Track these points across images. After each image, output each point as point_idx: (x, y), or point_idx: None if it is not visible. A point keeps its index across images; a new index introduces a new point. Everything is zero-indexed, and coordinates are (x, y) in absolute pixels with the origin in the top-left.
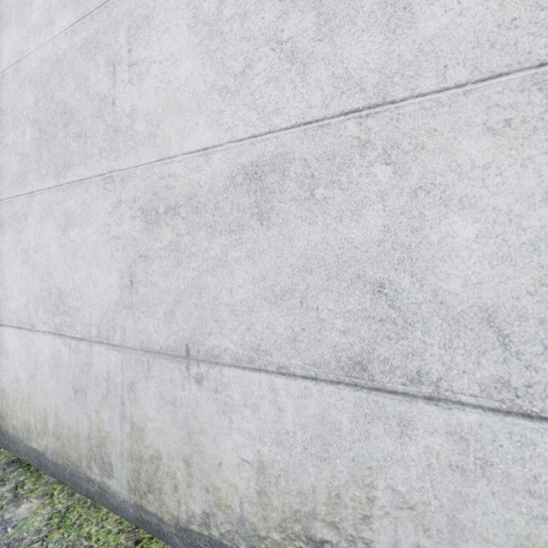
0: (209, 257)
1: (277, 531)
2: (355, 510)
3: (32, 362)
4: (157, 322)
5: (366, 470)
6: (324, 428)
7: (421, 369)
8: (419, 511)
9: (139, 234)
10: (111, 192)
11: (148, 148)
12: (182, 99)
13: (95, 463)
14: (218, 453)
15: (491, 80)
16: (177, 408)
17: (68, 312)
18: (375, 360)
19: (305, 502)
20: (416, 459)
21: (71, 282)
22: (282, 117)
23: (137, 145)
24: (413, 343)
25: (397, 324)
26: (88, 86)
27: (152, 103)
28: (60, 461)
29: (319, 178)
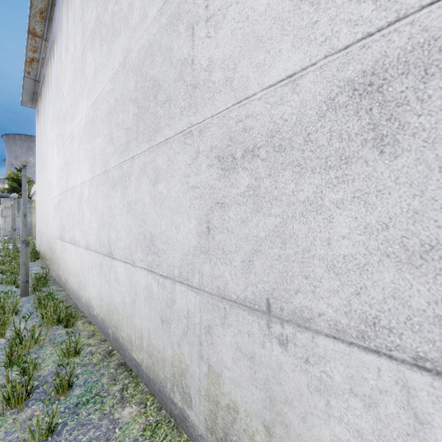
0: (296, 201)
1: None
2: None
3: (133, 290)
4: (233, 270)
5: None
6: None
7: None
8: None
9: (215, 181)
10: (190, 145)
11: (224, 95)
12: (262, 30)
13: (177, 389)
14: (309, 437)
15: None
16: (256, 365)
17: (156, 253)
18: None
19: None
20: None
21: (159, 228)
22: None
23: (213, 94)
24: None
25: None
26: (172, 56)
27: (229, 47)
28: (151, 375)
29: None
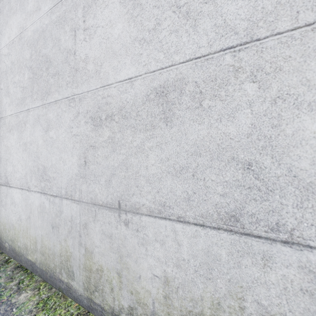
0: (132, 146)
1: None
2: (231, 314)
3: (28, 209)
4: (100, 186)
5: (239, 288)
6: (208, 258)
7: (279, 222)
8: None
9: (89, 132)
10: (73, 107)
11: (95, 80)
12: (116, 48)
13: (64, 271)
14: (138, 270)
15: None
16: (113, 240)
17: (48, 180)
18: (245, 215)
19: (195, 305)
20: (275, 283)
21: (50, 162)
22: (180, 55)
23: (88, 78)
24: (273, 204)
25: (261, 191)
26: (60, 44)
27: (98, 52)
28: (44, 268)
29: (205, 93)
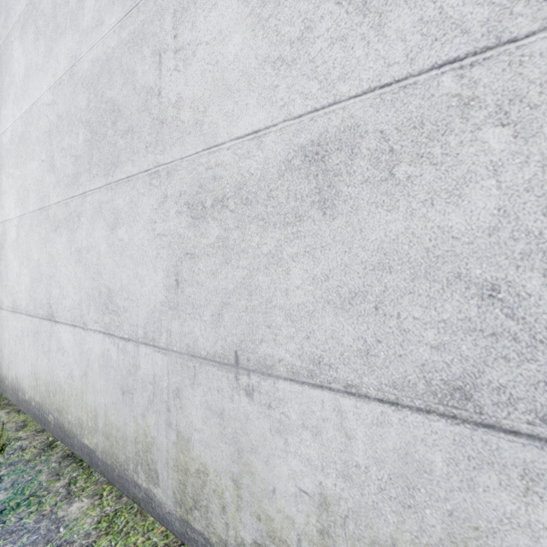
0: (261, 253)
1: None
2: None
3: (84, 360)
4: (203, 325)
5: (471, 530)
6: (407, 467)
7: None
8: None
9: (184, 230)
10: (157, 187)
11: (194, 137)
12: (231, 79)
13: (141, 468)
14: (272, 478)
15: None
16: (225, 420)
17: (116, 312)
18: (484, 387)
19: None
20: None
21: (119, 282)
22: (351, 83)
23: (183, 135)
24: None
25: (520, 341)
26: (135, 80)
27: (199, 88)
28: (109, 461)
29: (401, 152)
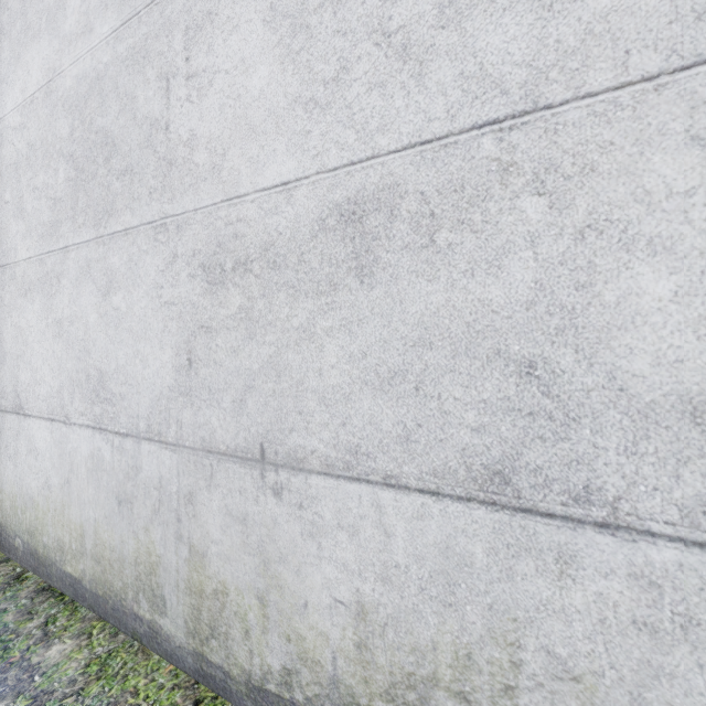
0: (291, 327)
1: (383, 699)
2: (494, 678)
3: (66, 463)
4: (222, 414)
5: (510, 623)
6: (448, 562)
7: (590, 483)
8: (587, 685)
9: (199, 298)
10: (164, 244)
11: (211, 185)
12: (256, 119)
13: (144, 596)
14: (303, 590)
15: (697, 68)
16: (249, 527)
17: (110, 400)
18: (522, 470)
19: (422, 662)
20: (583, 610)
21: (114, 362)
22: (391, 136)
23: (197, 181)
24: (579, 447)
25: (555, 420)
26: (135, 107)
27: (217, 125)
28: (100, 590)
29: (442, 217)
